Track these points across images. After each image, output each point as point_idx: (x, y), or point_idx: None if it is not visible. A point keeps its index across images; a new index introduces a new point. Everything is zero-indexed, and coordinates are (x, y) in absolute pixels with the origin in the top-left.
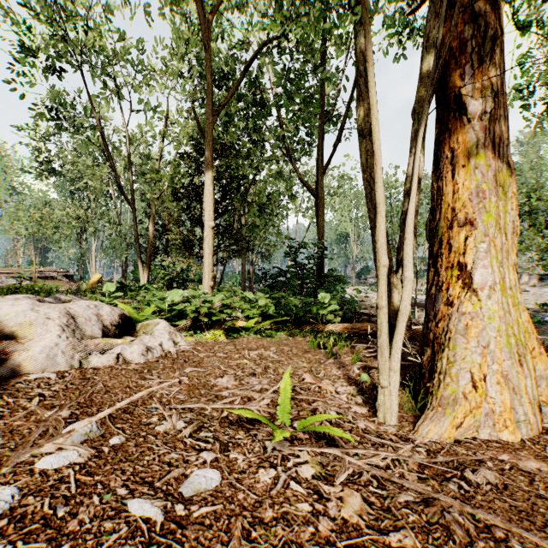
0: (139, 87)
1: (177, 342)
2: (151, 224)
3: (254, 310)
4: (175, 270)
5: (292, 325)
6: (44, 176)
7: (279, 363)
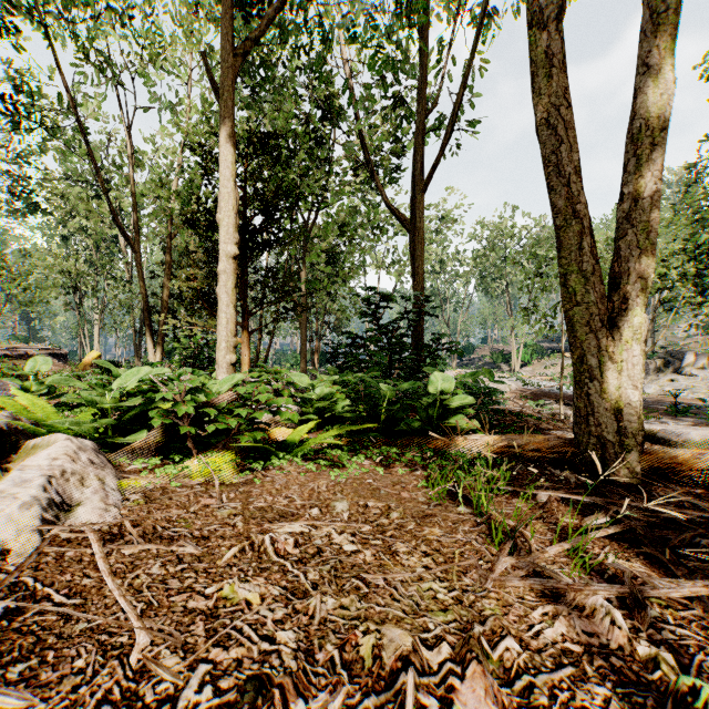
0: (142, 67)
1: (75, 504)
2: (166, 276)
3: (310, 406)
4: (196, 342)
5: (381, 437)
6: (25, 215)
7: (358, 580)
